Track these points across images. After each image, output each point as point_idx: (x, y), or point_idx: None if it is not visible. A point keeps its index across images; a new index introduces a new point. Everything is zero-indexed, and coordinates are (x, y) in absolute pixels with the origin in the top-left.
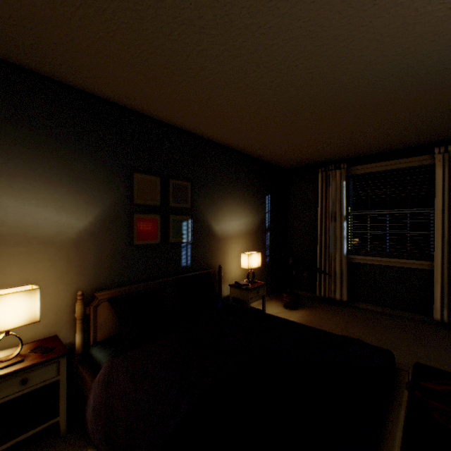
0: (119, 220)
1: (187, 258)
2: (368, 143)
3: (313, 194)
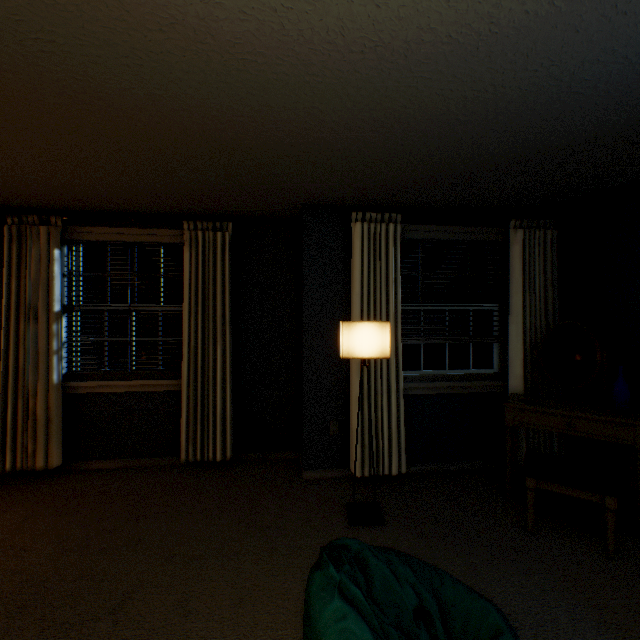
0: None
1: None
2: (77, 186)
3: (3, 266)
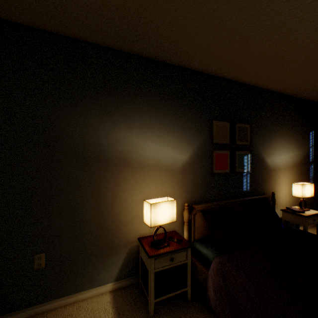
0: (204, 155)
1: (246, 184)
2: None
3: None
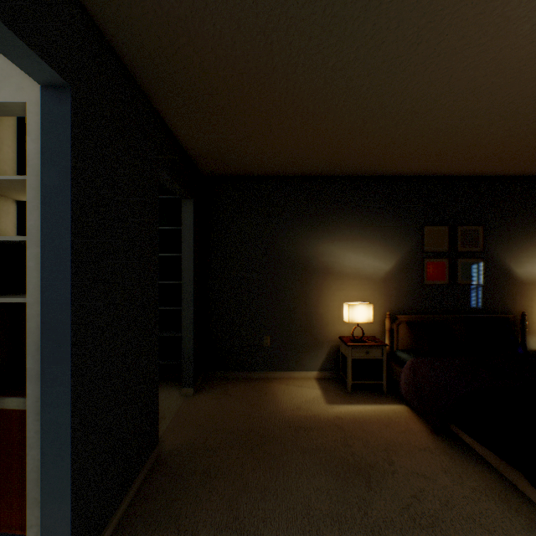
0: (412, 264)
1: (476, 300)
2: None
3: None
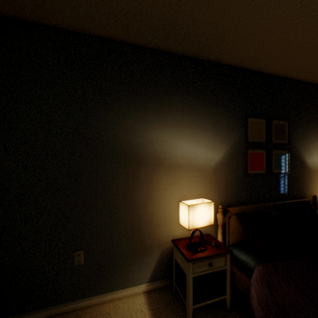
0: (238, 154)
1: (283, 186)
2: None
3: None
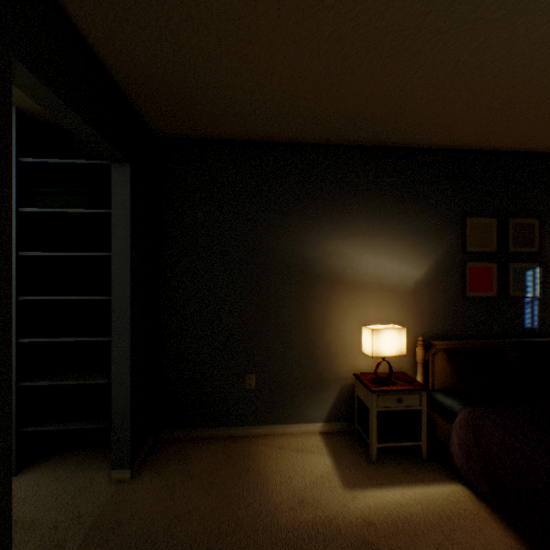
0: (450, 269)
1: (531, 318)
2: None
3: None
